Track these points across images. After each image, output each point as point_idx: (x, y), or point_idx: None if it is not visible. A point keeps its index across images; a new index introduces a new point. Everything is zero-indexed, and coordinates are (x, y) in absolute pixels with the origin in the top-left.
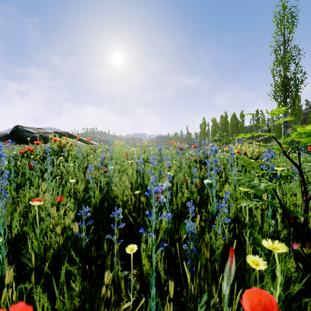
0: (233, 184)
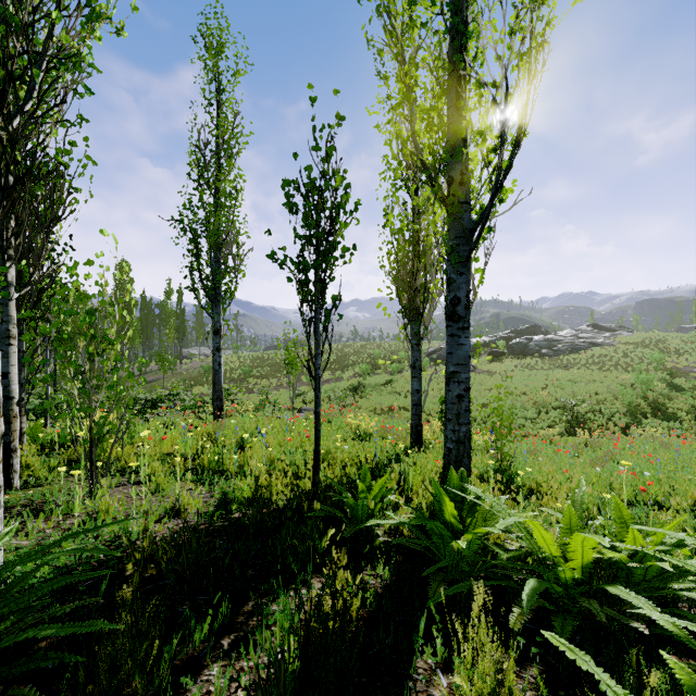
0: None
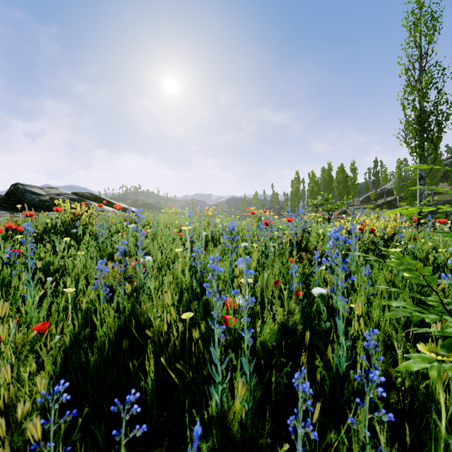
0: (364, 294)
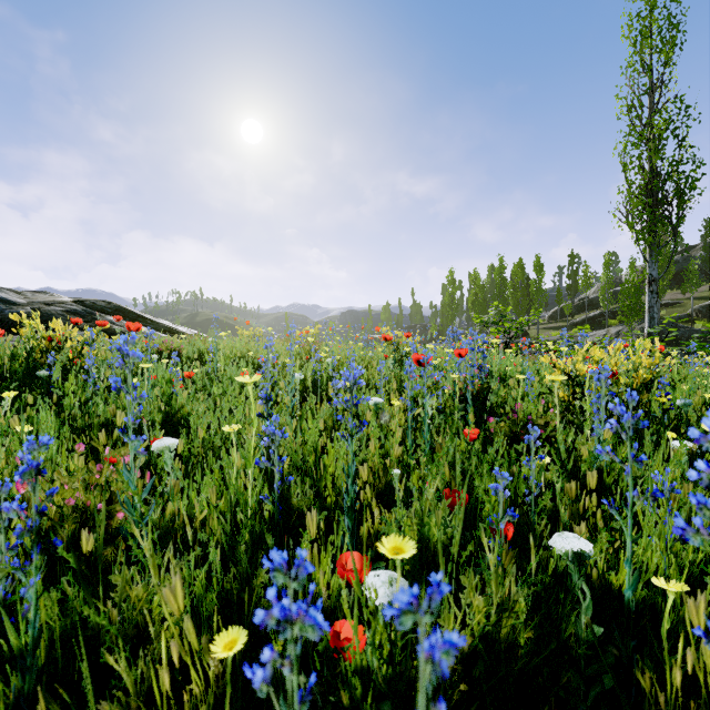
0: (658, 535)
